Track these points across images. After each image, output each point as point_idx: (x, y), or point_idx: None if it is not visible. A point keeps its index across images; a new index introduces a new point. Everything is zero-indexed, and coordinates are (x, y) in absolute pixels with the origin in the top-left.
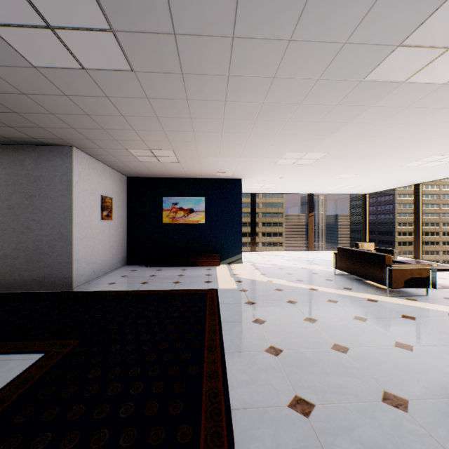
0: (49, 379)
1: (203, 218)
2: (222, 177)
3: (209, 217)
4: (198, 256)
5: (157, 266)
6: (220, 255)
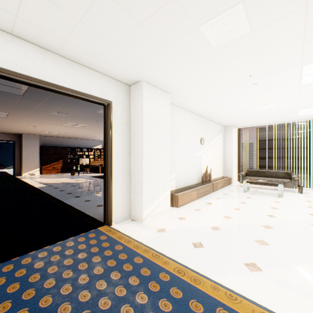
0: None
1: None
2: (5, 141)
3: None
4: None
5: None
6: (4, 166)
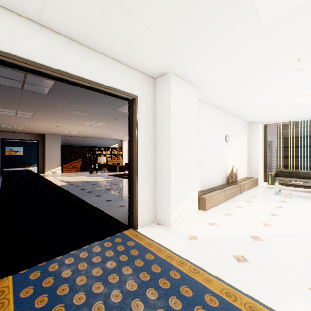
0: (9, 172)
1: (22, 153)
2: (30, 141)
3: (25, 153)
4: (21, 165)
5: (5, 168)
6: (29, 164)
